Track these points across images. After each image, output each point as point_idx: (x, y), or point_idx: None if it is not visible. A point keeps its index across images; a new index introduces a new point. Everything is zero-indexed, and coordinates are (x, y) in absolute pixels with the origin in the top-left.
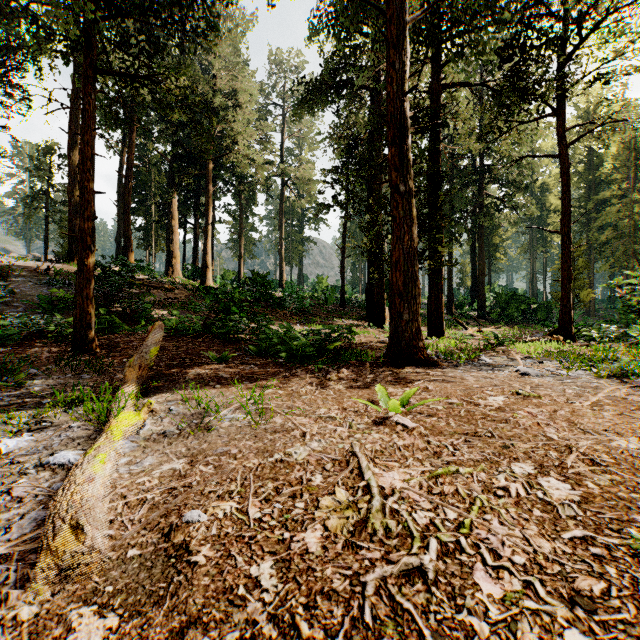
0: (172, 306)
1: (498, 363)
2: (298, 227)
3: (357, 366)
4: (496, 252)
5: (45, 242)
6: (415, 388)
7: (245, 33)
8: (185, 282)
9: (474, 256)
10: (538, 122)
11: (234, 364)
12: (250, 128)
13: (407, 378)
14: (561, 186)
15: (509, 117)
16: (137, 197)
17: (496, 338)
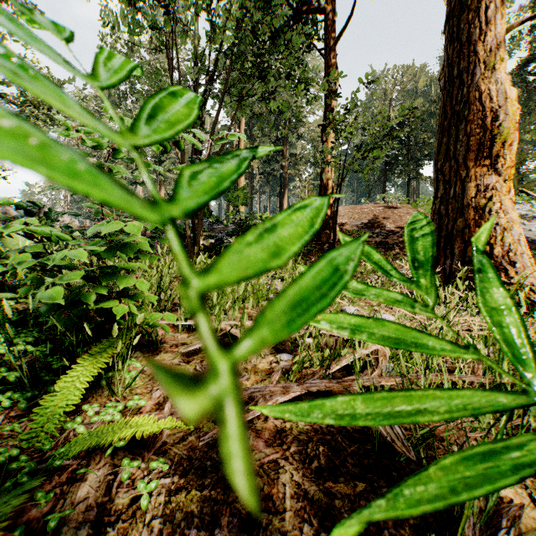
0: None
1: None
2: None
3: None
4: None
5: None
6: None
7: None
8: None
9: None
10: None
11: None
12: None
13: None
14: None
15: None
16: None
17: None
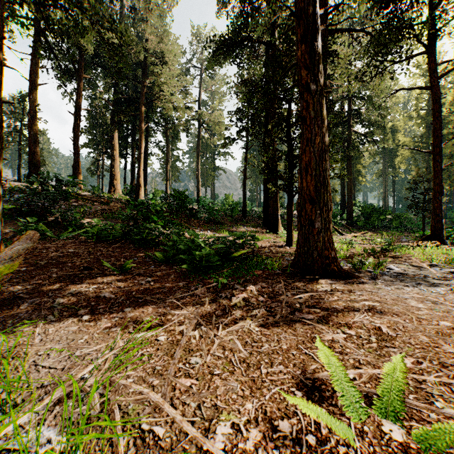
0: (104, 216)
1: (415, 274)
2: (211, 158)
3: (265, 279)
4: (359, 176)
5: (18, 168)
6: (397, 359)
7: (170, 8)
8: (121, 197)
9: (343, 179)
10: (409, 61)
11: (132, 276)
12: (173, 79)
13: (333, 302)
14: (432, 113)
15: (384, 58)
16: (90, 135)
17: (389, 244)
